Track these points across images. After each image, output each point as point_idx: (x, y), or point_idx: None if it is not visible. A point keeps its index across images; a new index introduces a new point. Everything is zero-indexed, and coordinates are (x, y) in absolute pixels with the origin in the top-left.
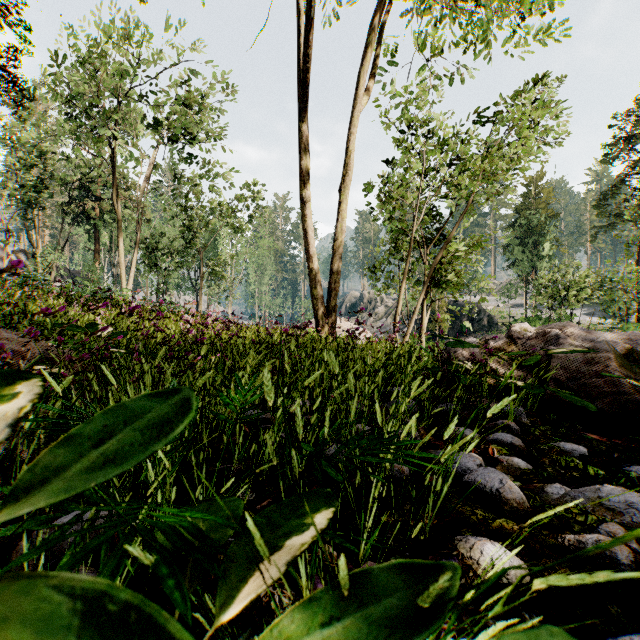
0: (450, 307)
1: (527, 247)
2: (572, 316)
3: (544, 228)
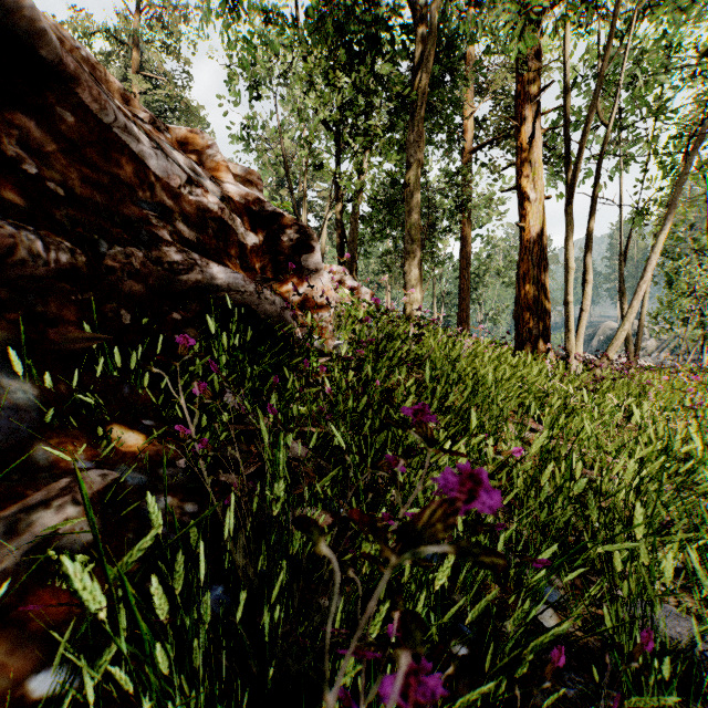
0: None
1: None
2: None
3: None
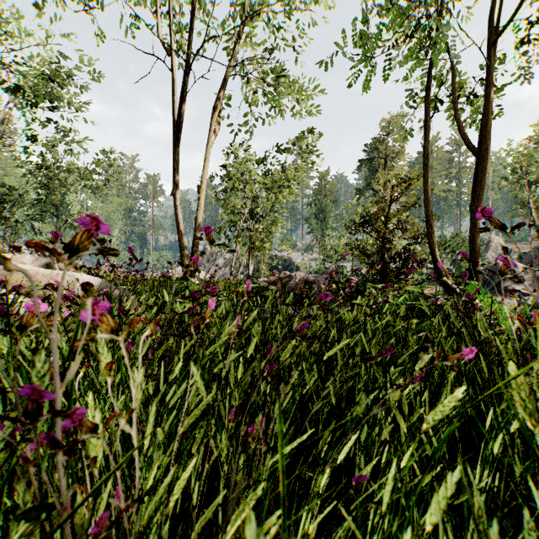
0: (267, 261)
1: (320, 220)
2: (344, 267)
3: (329, 208)
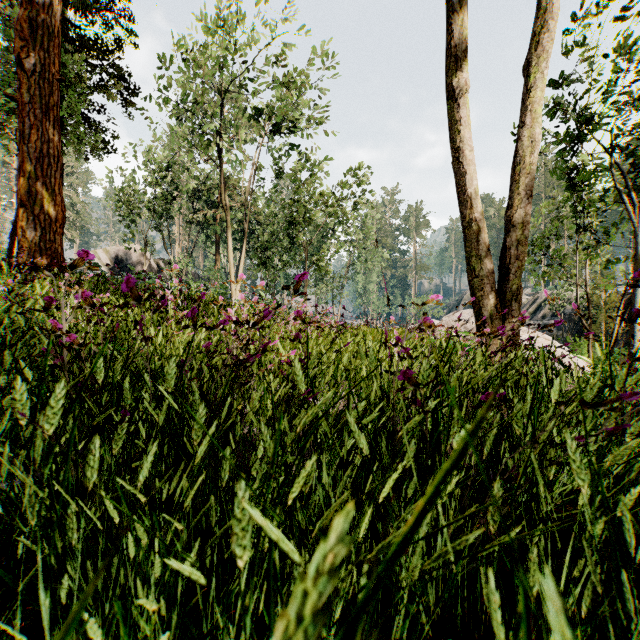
0: None
1: None
2: None
3: None
